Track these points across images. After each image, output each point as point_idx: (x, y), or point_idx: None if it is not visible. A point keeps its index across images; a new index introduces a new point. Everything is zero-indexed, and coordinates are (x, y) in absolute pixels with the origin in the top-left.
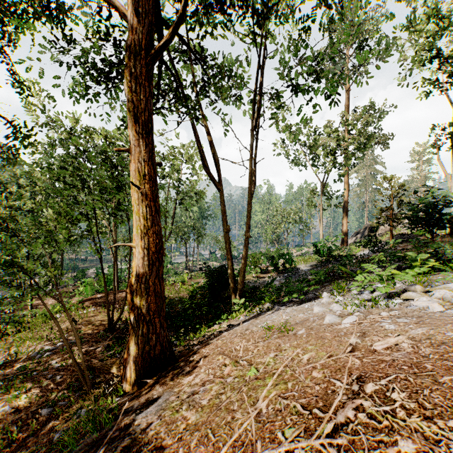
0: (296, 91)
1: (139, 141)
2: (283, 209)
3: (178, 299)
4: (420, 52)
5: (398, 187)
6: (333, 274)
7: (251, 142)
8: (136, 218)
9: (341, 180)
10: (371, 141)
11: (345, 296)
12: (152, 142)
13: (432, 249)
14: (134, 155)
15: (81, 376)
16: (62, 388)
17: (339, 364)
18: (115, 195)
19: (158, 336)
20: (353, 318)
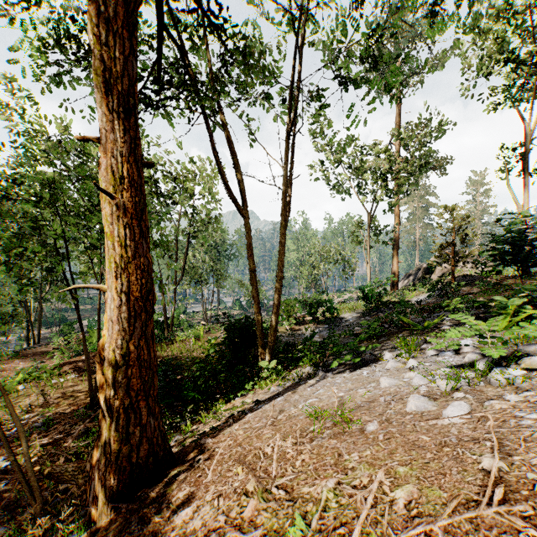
0: (345, 85)
1: (112, 124)
2: (322, 246)
3: (190, 359)
4: (486, 57)
5: (462, 219)
6: (389, 325)
7: (285, 153)
8: (109, 244)
9: (392, 210)
10: (428, 164)
11: (417, 358)
12: (135, 127)
13: (526, 292)
14: (104, 145)
15: (28, 490)
16: (5, 504)
17: (487, 532)
18: (93, 217)
19: (145, 429)
20: (462, 406)
